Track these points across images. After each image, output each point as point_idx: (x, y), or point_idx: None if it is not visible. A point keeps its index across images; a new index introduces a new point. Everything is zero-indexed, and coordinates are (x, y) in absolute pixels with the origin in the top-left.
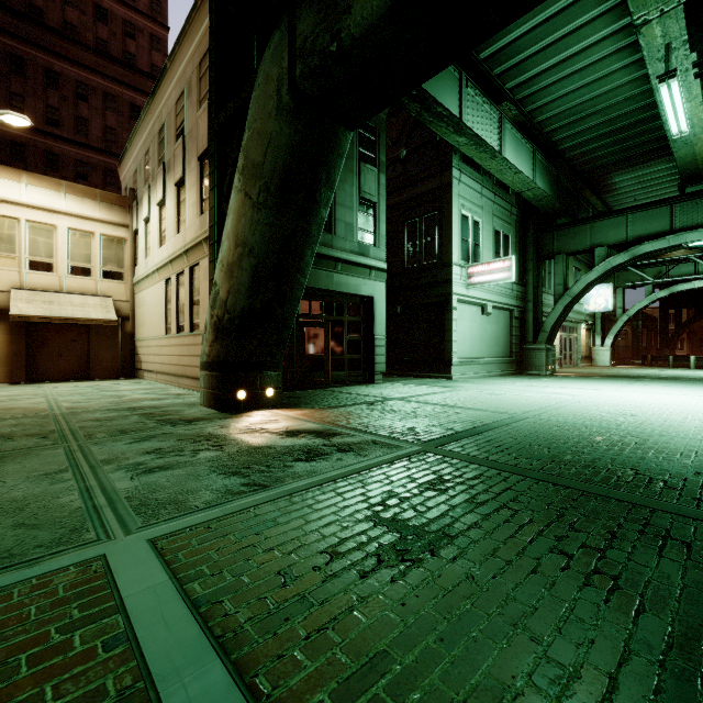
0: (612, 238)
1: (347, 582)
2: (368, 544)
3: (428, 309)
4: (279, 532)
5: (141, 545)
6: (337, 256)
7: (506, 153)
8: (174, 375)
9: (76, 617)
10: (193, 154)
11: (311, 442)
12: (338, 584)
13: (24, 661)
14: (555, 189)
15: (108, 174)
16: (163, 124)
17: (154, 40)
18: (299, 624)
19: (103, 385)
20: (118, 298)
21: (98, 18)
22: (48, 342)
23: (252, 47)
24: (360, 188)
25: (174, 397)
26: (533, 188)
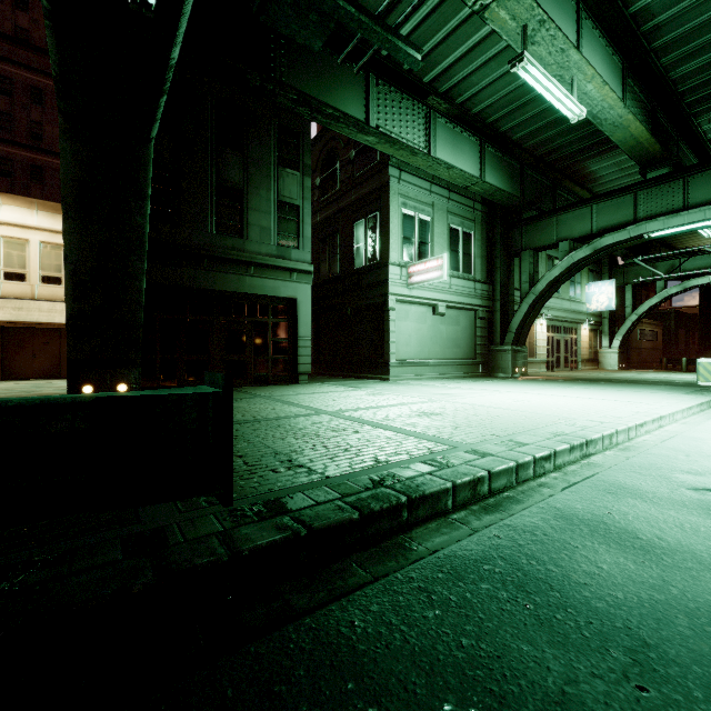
0: (577, 231)
1: None
2: None
3: (373, 310)
4: None
5: None
6: (249, 260)
7: (438, 148)
8: None
9: None
10: None
11: None
12: None
13: None
14: (516, 182)
15: None
16: None
17: None
18: None
19: (55, 382)
20: None
21: None
22: (23, 344)
23: None
24: (278, 192)
25: None
26: (477, 182)
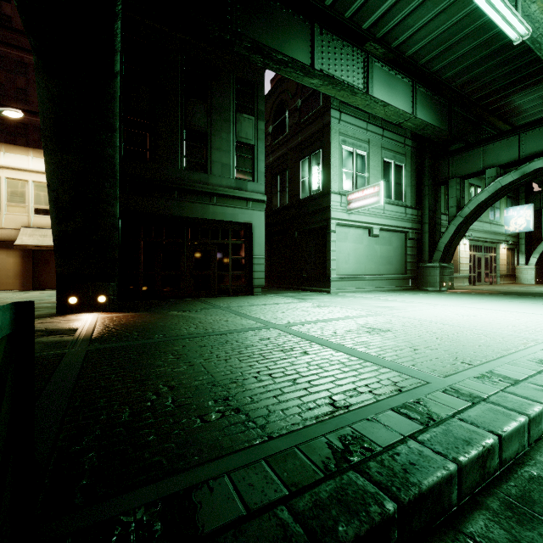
0: (504, 159)
1: None
2: None
3: (316, 232)
4: None
5: None
6: (212, 191)
7: (375, 89)
8: None
9: None
10: None
11: None
12: None
13: None
14: (445, 118)
15: None
16: None
17: None
18: None
19: None
20: None
21: None
22: (48, 263)
23: None
24: (236, 134)
25: None
26: (410, 118)
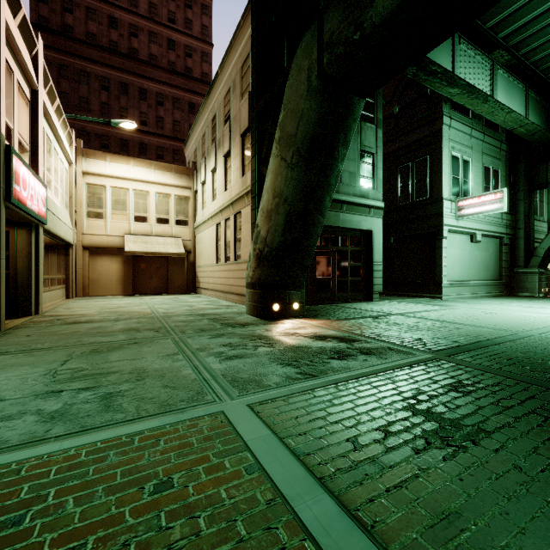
0: None
1: (405, 455)
2: (413, 428)
3: (420, 239)
4: (337, 410)
5: (243, 408)
6: (343, 199)
7: (498, 96)
8: (222, 291)
9: (221, 449)
10: (237, 132)
11: (337, 345)
12: (399, 455)
13: (202, 471)
14: (549, 122)
15: (175, 153)
16: (215, 114)
17: (203, 55)
18: (377, 479)
19: (178, 297)
20: (185, 238)
21: (169, 47)
22: (144, 268)
23: (282, 48)
24: (361, 143)
25: (225, 307)
26: (526, 124)
